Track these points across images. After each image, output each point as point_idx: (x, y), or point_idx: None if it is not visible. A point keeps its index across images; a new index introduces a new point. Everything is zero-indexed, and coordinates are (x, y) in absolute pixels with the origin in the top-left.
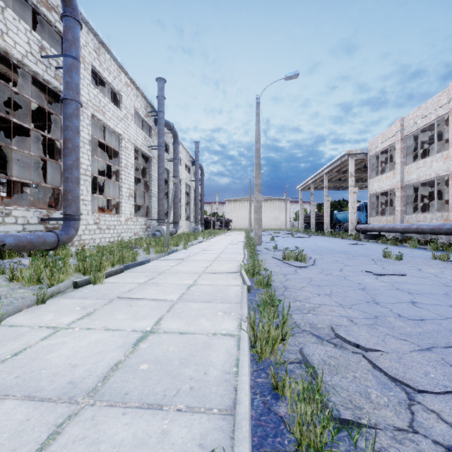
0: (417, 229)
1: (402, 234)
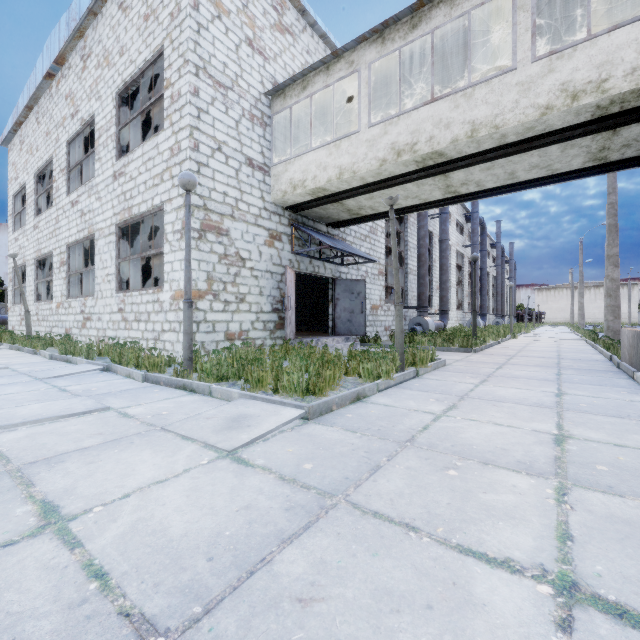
0: None
1: None
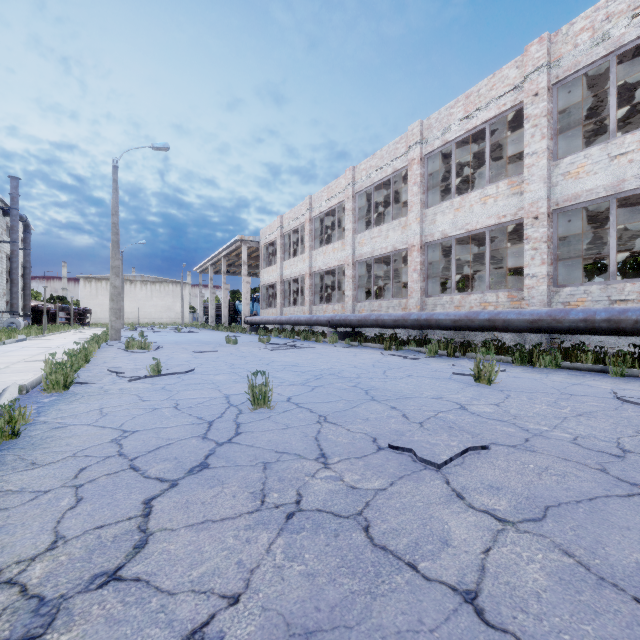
0: (280, 320)
1: (281, 326)
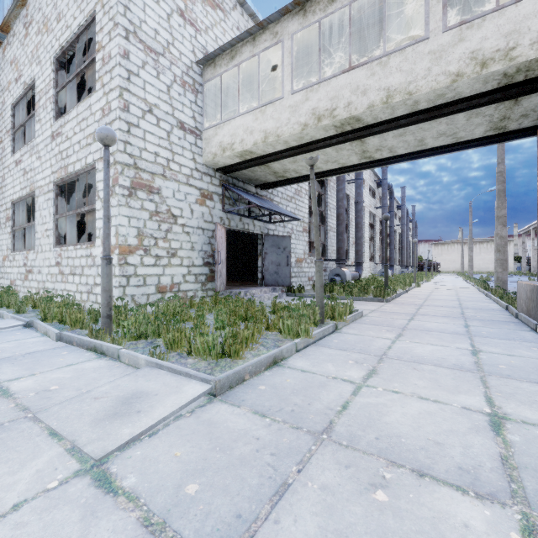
0: None
1: None
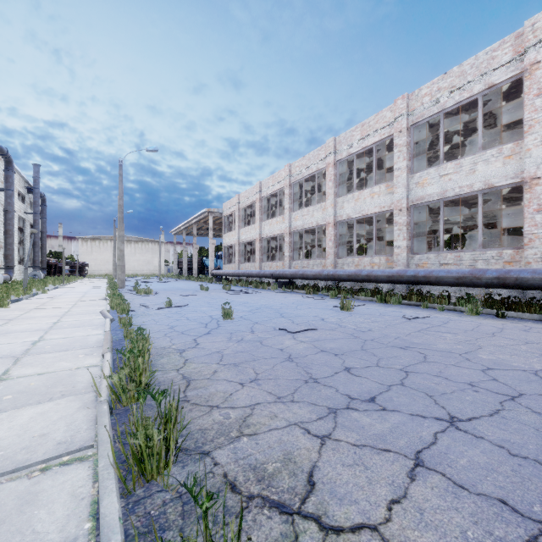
0: (238, 273)
1: (239, 277)
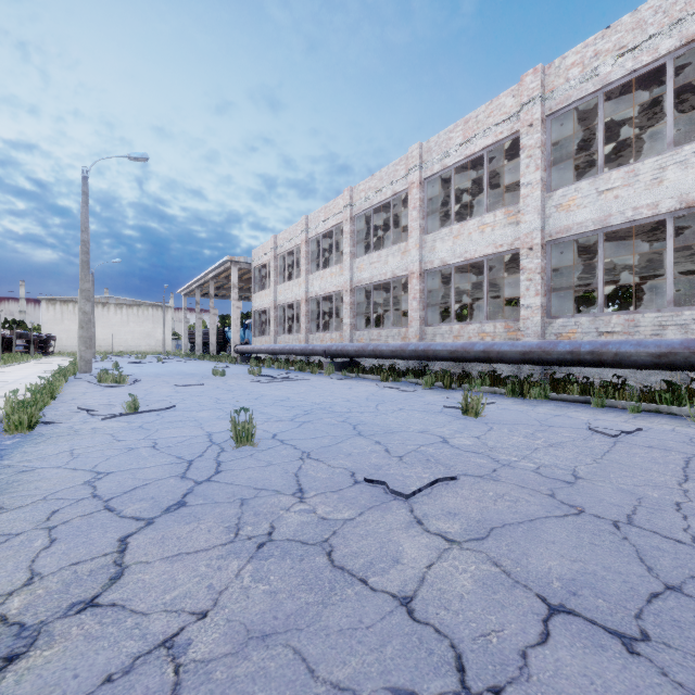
0: (273, 350)
1: (275, 355)
